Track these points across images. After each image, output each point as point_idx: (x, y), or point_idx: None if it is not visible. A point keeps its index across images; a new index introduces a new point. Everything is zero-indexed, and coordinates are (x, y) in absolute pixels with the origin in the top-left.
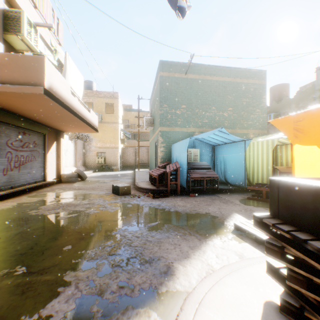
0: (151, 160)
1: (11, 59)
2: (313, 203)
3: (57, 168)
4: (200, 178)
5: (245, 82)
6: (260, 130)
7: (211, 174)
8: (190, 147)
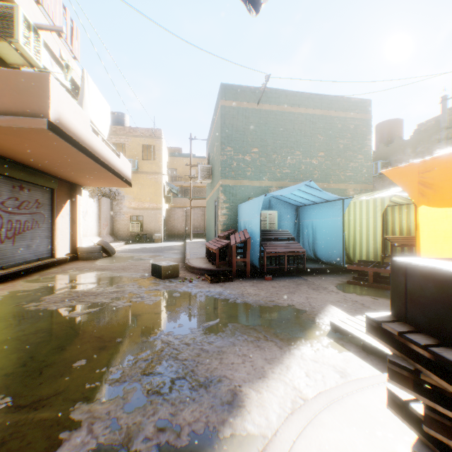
0: (209, 227)
1: None
2: None
3: (72, 238)
4: (280, 254)
5: (342, 116)
6: (363, 185)
7: (295, 248)
8: (265, 209)
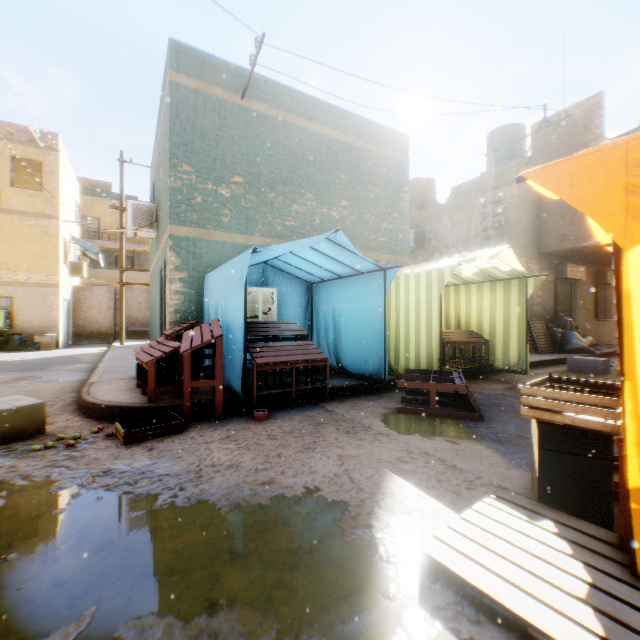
0: (154, 319)
1: None
2: None
3: None
4: (283, 366)
5: (372, 151)
6: (399, 257)
7: (310, 353)
8: (255, 285)
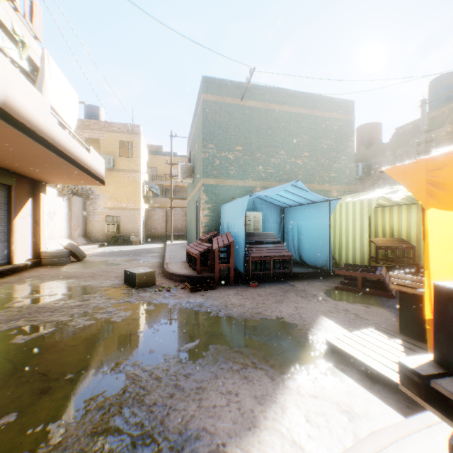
0: (190, 229)
1: None
2: None
3: (35, 242)
4: (265, 258)
5: (326, 117)
6: (346, 186)
7: (281, 252)
8: (249, 210)
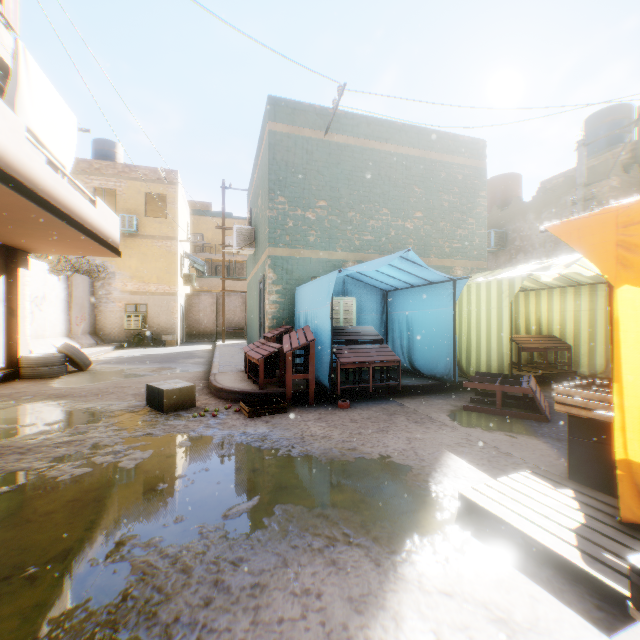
0: (251, 322)
1: None
2: None
3: (10, 342)
4: (361, 365)
5: (447, 161)
6: (475, 261)
7: (385, 355)
8: (337, 294)
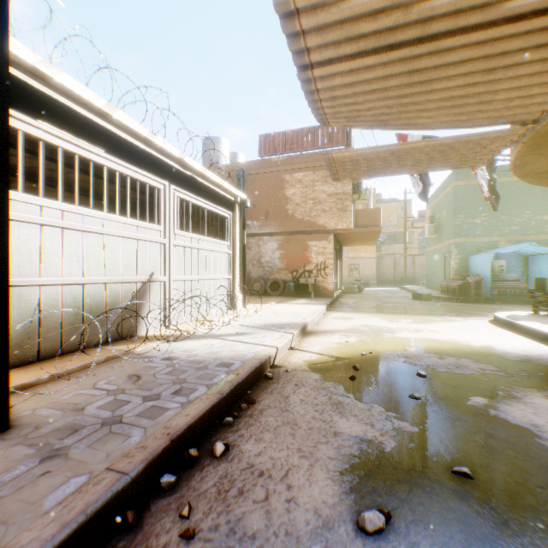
0: (432, 273)
1: (361, 212)
2: (540, 282)
3: (339, 280)
4: (505, 289)
5: None
6: None
7: (518, 285)
8: (492, 259)
